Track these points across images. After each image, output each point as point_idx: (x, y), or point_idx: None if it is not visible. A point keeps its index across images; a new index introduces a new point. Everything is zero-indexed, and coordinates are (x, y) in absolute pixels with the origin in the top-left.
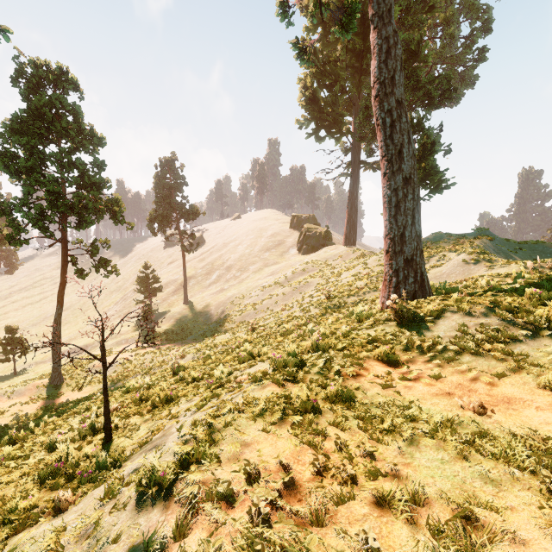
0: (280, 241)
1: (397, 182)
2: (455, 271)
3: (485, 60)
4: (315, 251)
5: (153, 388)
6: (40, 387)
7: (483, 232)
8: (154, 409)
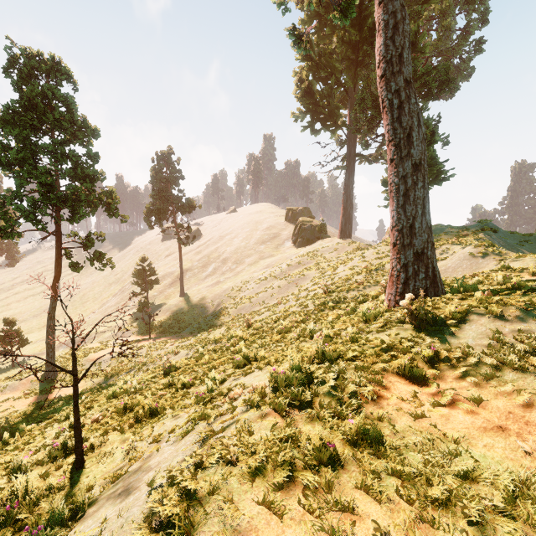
0: (275, 234)
1: (405, 168)
2: (462, 265)
3: (481, 52)
4: (310, 244)
5: (140, 393)
6: (34, 382)
7: (486, 224)
8: (136, 424)
